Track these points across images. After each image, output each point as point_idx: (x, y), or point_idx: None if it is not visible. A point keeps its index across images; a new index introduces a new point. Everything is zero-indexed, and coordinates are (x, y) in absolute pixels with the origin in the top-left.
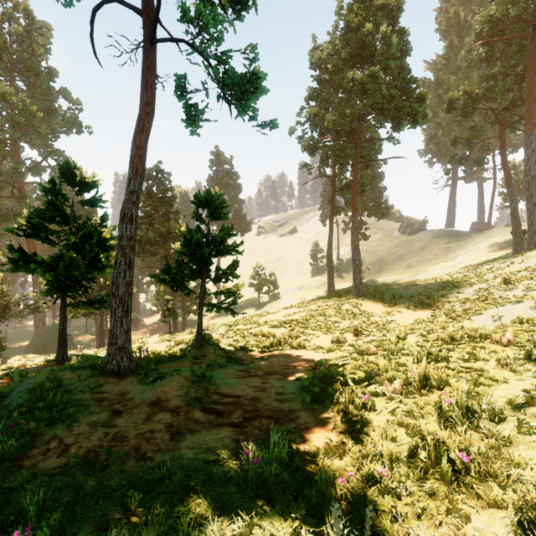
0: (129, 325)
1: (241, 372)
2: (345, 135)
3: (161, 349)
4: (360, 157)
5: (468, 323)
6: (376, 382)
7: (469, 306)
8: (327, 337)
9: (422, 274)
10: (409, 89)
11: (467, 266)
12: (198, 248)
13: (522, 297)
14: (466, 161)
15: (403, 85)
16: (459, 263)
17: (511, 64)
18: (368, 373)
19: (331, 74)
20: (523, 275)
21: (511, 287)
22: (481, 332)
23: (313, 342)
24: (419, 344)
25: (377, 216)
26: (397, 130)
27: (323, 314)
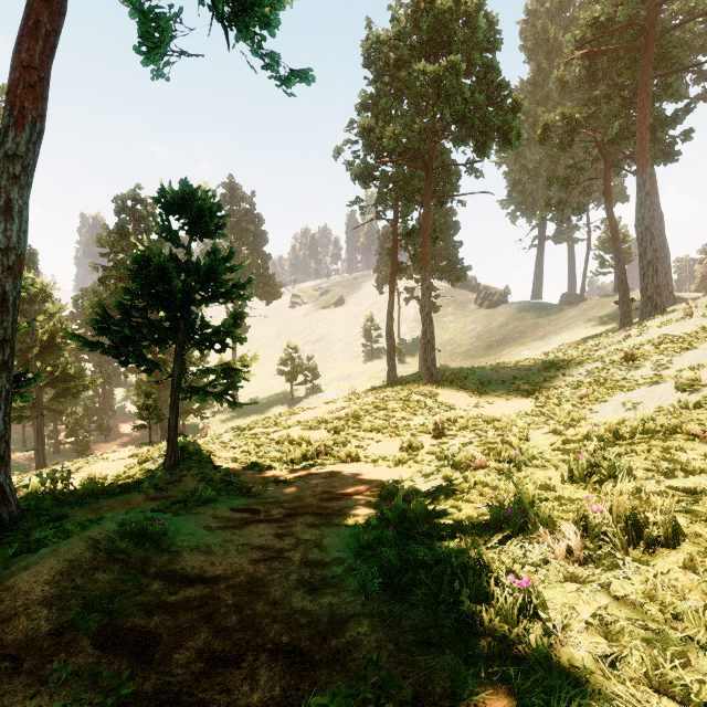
0: (1, 428)
1: (240, 513)
2: (411, 160)
3: (113, 472)
4: (432, 191)
5: (590, 415)
6: (518, 531)
7: (586, 392)
8: (393, 441)
9: (507, 356)
10: (500, 96)
11: (566, 344)
12: (163, 283)
13: (660, 376)
14: (563, 207)
15: (491, 90)
16: (552, 342)
17: (618, 85)
18: (495, 511)
19: (393, 67)
20: (649, 350)
21: (636, 365)
22: (663, 421)
23: (371, 449)
24: (558, 447)
25: (451, 279)
26: (481, 155)
27: (384, 408)
